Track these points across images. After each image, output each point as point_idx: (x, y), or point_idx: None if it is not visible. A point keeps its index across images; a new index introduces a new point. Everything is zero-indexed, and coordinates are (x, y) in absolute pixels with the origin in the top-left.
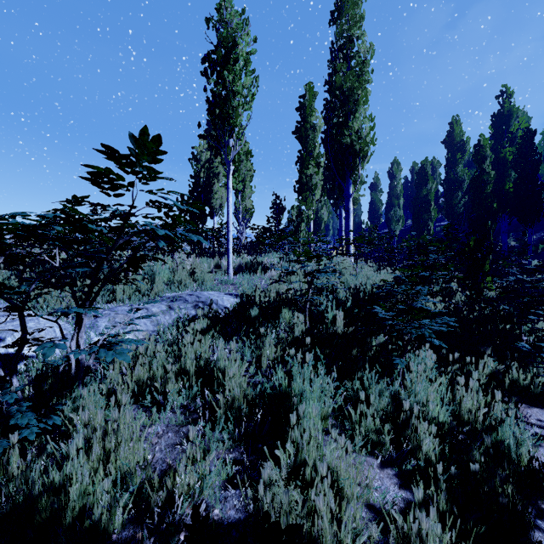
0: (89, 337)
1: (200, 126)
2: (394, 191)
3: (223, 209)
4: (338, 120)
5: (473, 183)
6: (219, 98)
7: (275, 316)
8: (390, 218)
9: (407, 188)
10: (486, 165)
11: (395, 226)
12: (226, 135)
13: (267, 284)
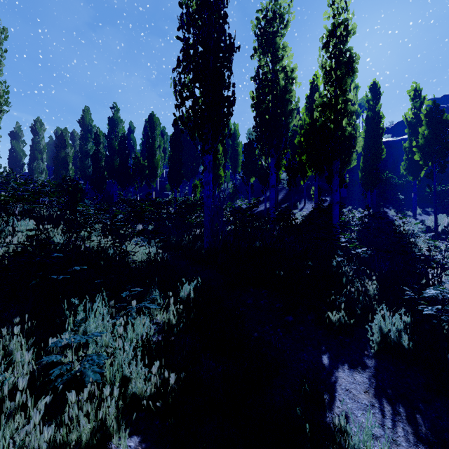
0: None
1: None
2: (38, 146)
3: None
4: None
5: (94, 156)
6: None
7: None
8: (33, 168)
9: (53, 147)
10: (101, 147)
11: (39, 177)
12: None
13: None
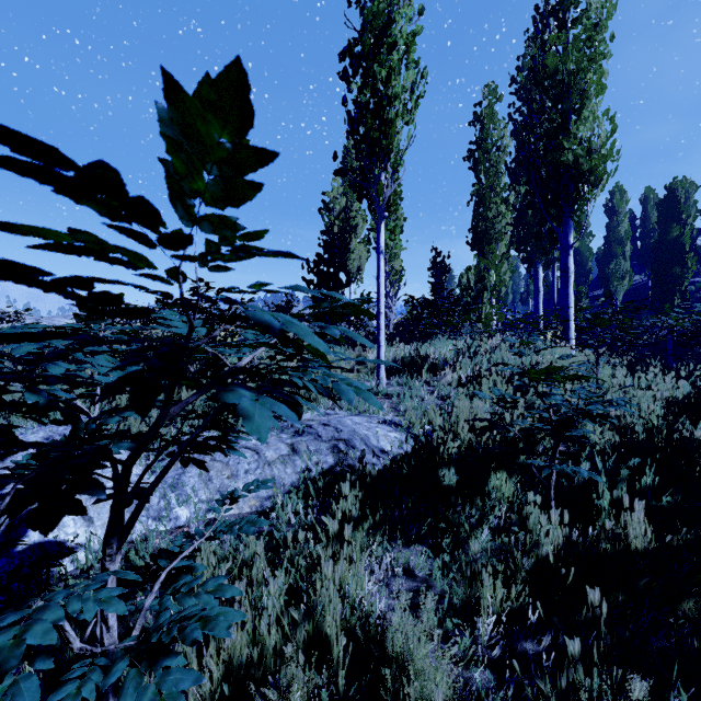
0: (169, 504)
1: (336, 157)
2: (616, 234)
3: (361, 273)
4: (551, 126)
5: None
6: (366, 108)
7: (480, 486)
8: (609, 274)
9: (633, 227)
10: None
11: (617, 286)
12: (376, 166)
13: (441, 397)
